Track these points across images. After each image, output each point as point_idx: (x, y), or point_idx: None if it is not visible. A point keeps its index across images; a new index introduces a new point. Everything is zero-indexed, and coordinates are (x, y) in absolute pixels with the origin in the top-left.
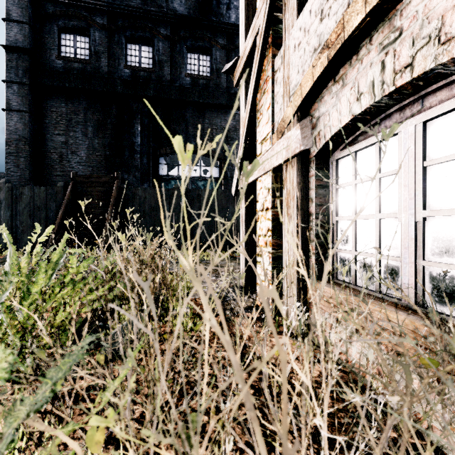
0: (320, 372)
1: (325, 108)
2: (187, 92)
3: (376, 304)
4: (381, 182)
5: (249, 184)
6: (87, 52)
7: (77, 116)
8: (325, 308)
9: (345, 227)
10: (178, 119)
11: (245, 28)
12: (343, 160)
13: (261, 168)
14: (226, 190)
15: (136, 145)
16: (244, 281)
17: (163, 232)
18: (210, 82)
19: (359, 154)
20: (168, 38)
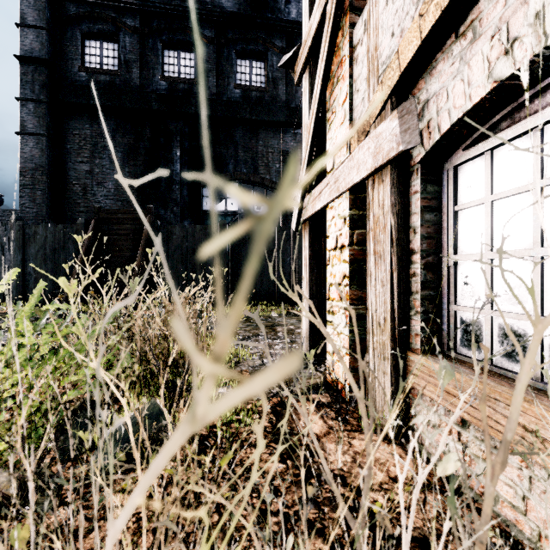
0: (437, 511)
1: (438, 83)
2: (236, 108)
3: (548, 407)
4: (545, 194)
5: (316, 214)
6: (115, 61)
7: (104, 139)
8: (441, 401)
9: (471, 272)
10: (226, 141)
11: (310, 2)
12: (466, 166)
13: (333, 188)
14: (284, 228)
15: (175, 174)
16: (309, 347)
17: (206, 280)
18: (265, 95)
19: (498, 153)
20: (214, 42)
